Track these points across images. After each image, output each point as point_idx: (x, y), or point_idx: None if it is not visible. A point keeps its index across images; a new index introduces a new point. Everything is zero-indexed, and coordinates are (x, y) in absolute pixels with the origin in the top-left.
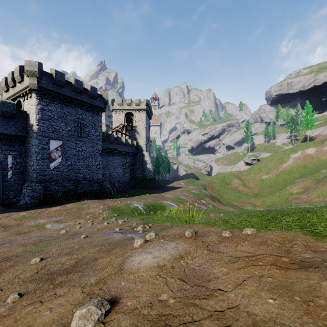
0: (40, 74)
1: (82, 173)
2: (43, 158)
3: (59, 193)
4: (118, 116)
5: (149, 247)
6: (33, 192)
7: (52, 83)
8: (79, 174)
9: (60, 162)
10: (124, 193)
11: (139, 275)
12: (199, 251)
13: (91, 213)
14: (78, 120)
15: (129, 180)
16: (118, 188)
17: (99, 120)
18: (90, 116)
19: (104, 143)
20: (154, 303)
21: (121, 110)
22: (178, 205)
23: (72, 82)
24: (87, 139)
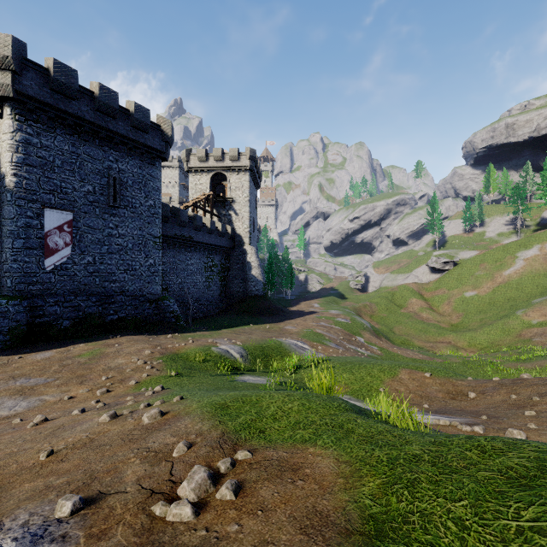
0: (20, 65)
1: (118, 282)
2: (28, 247)
3: (64, 322)
4: (198, 180)
5: None
6: (3, 318)
7: (48, 88)
8: (111, 283)
9: (68, 256)
10: (208, 323)
11: None
12: None
13: (117, 368)
14: (109, 172)
15: (217, 298)
16: (196, 312)
17: (155, 176)
18: (135, 166)
19: (169, 226)
20: None
21: (205, 168)
22: (314, 348)
23: (95, 90)
24: (128, 212)
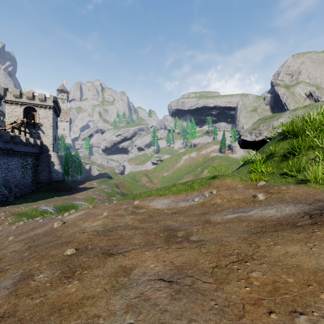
0: None
1: None
2: None
3: None
4: (13, 109)
5: (73, 214)
6: None
7: None
8: None
9: None
10: (26, 199)
11: (71, 218)
12: (94, 209)
13: None
14: None
15: (30, 184)
16: (15, 193)
17: None
18: None
19: None
20: (78, 219)
21: (19, 102)
22: (90, 204)
23: None
24: None
